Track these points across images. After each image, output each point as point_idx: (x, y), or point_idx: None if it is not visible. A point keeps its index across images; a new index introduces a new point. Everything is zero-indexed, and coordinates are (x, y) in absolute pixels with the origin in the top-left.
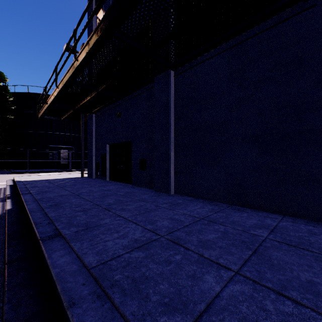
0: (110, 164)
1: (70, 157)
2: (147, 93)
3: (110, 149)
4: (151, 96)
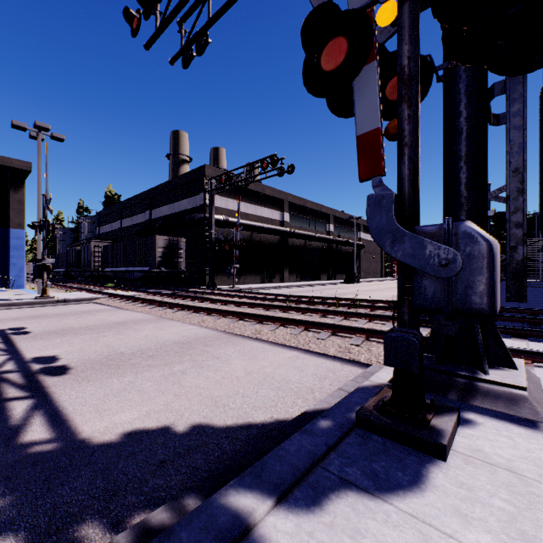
0: None
1: None
2: None
3: None
4: None
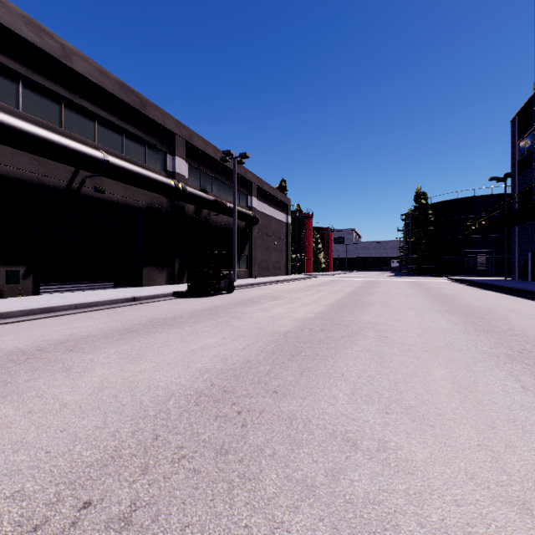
0: (531, 268)
1: (489, 262)
2: None
3: (531, 256)
4: None
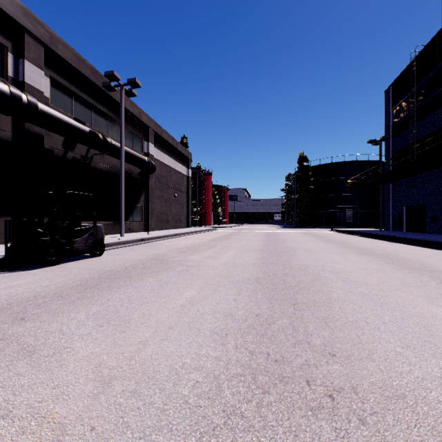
0: (406, 220)
1: (355, 215)
2: (437, 174)
3: (406, 209)
4: (440, 177)
